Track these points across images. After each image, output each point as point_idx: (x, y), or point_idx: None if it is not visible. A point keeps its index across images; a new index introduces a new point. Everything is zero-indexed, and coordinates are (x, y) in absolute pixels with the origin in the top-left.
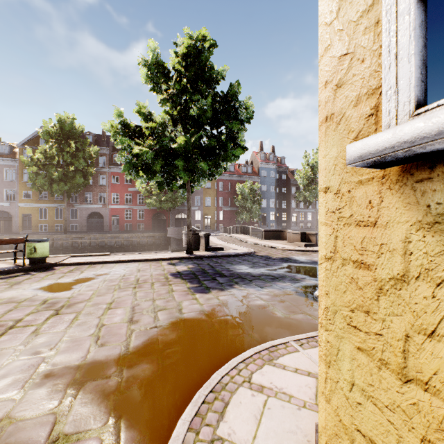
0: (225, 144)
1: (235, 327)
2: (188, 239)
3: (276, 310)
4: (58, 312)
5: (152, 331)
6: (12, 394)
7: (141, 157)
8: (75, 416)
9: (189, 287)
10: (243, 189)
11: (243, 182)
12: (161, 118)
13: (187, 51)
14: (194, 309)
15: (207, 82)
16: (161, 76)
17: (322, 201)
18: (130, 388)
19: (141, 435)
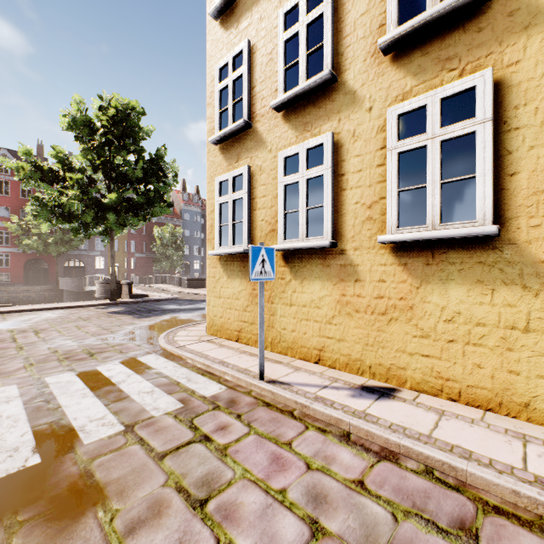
0: (154, 201)
1: (174, 325)
2: (112, 287)
3: (197, 319)
4: (39, 332)
5: (125, 330)
6: (73, 345)
7: (68, 207)
8: (115, 344)
9: (133, 317)
10: (163, 234)
11: (163, 224)
12: (77, 160)
13: (115, 111)
14: (145, 323)
15: (134, 138)
16: (87, 129)
17: (207, 262)
18: (131, 339)
19: (146, 342)
